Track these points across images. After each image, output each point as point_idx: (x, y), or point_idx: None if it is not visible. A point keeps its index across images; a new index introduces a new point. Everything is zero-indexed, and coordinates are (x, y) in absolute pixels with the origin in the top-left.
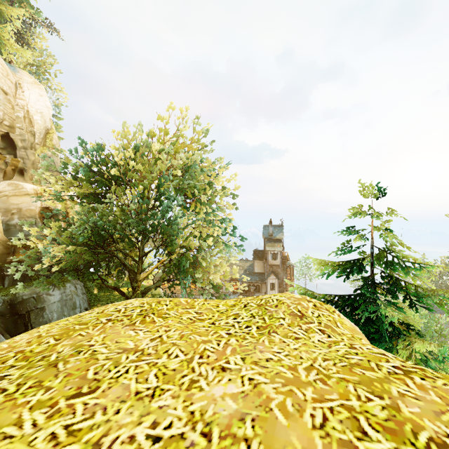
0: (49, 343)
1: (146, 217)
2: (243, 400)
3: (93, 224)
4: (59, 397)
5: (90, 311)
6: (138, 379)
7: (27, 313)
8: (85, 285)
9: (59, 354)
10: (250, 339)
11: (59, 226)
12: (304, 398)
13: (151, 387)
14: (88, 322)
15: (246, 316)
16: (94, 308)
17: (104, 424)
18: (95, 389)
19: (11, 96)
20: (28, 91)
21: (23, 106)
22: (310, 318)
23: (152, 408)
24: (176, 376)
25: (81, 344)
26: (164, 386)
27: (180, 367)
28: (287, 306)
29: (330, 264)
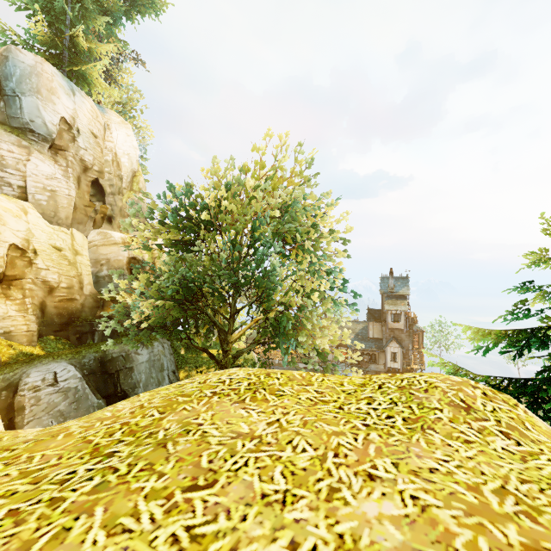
0: (153, 416)
1: (239, 267)
2: (409, 529)
3: (181, 276)
4: (174, 487)
5: (190, 380)
6: (261, 477)
7: (117, 372)
8: (172, 344)
9: (166, 432)
10: (397, 436)
11: (148, 278)
12: (506, 541)
13: (280, 490)
14: (191, 394)
15: (384, 401)
16: (181, 371)
17: (230, 532)
18: (212, 482)
19: (100, 139)
20: (116, 132)
21: (111, 149)
22: (481, 412)
23: (286, 520)
24: (309, 478)
25: (188, 421)
26: (296, 491)
27: (312, 466)
28: (442, 393)
29: (492, 333)
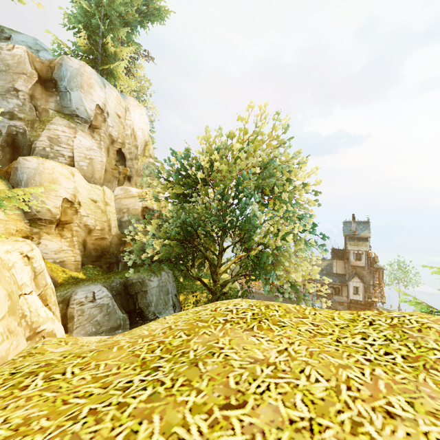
0: (182, 337)
1: (226, 214)
2: None
3: (181, 221)
4: (211, 404)
5: (203, 308)
6: (285, 402)
7: (135, 294)
8: (174, 273)
9: (195, 352)
10: (403, 374)
11: (157, 223)
12: None
13: (305, 417)
14: (207, 320)
15: (378, 337)
16: (181, 294)
17: None
18: (242, 402)
19: (123, 119)
20: (133, 113)
21: (130, 126)
22: None
23: None
24: (329, 409)
25: (210, 344)
26: (320, 421)
27: (328, 397)
28: (437, 333)
29: None
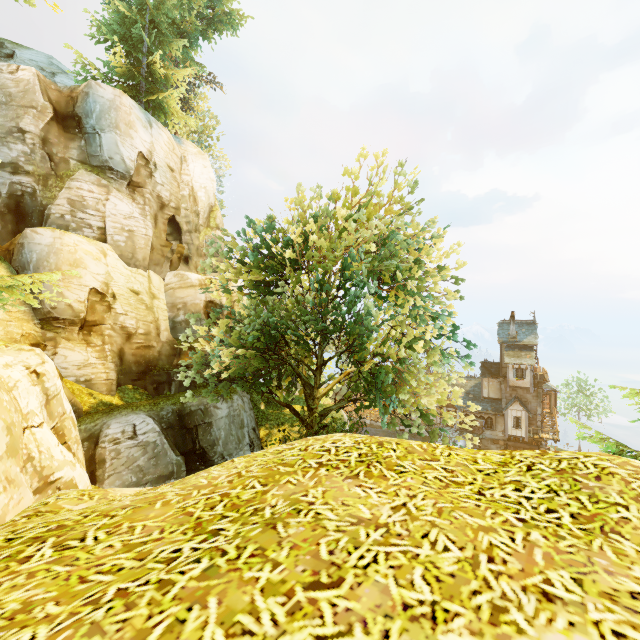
0: (255, 488)
1: (327, 311)
2: None
3: (262, 322)
4: (293, 582)
5: (288, 446)
6: (398, 580)
7: (195, 427)
8: (252, 398)
9: (273, 509)
10: (570, 540)
11: (227, 324)
12: None
13: (425, 601)
14: (293, 463)
15: (538, 488)
16: (262, 428)
17: None
18: (337, 580)
19: (177, 173)
20: (192, 164)
21: (188, 183)
22: None
23: None
24: (460, 589)
25: (296, 497)
26: (447, 605)
27: (461, 572)
28: (623, 482)
29: None
